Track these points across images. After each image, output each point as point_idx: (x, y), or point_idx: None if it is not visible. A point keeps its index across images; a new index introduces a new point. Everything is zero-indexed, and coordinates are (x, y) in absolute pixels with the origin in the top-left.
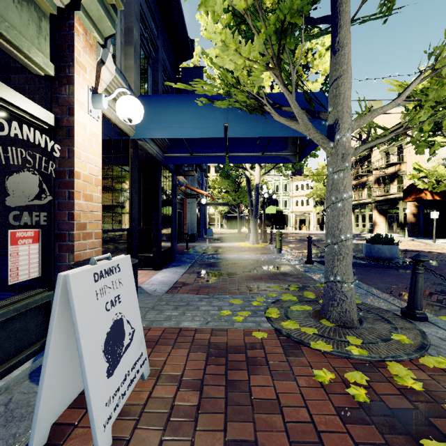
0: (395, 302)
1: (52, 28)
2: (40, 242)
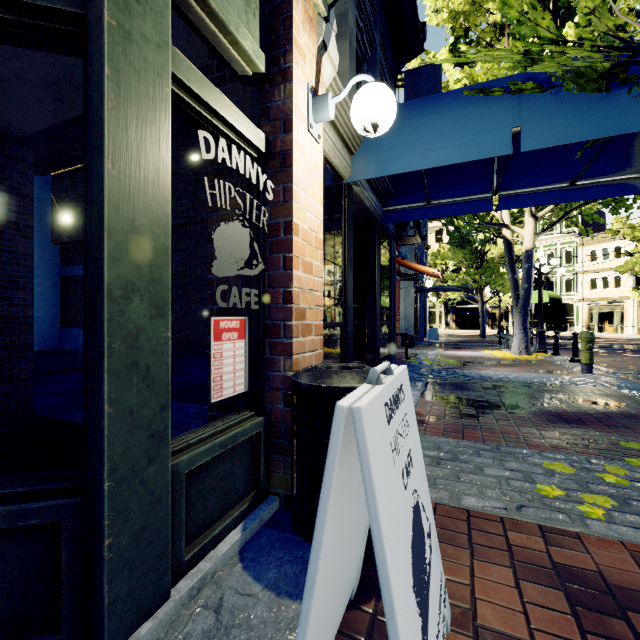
0: None
1: None
2: (246, 337)
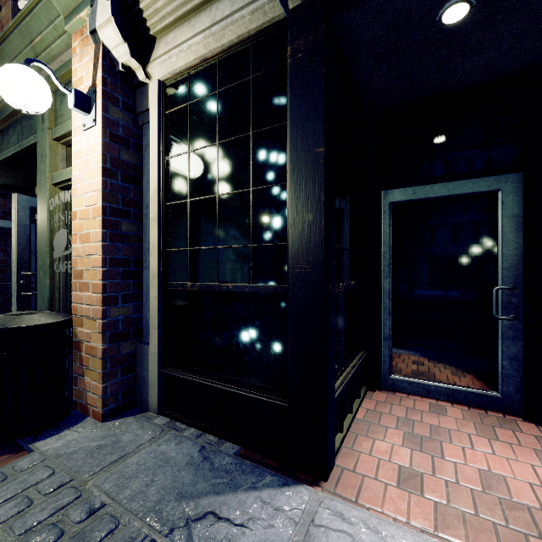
0: None
1: None
2: None
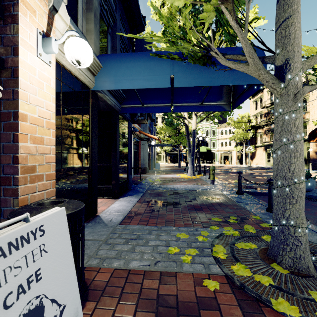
0: None
1: None
2: None
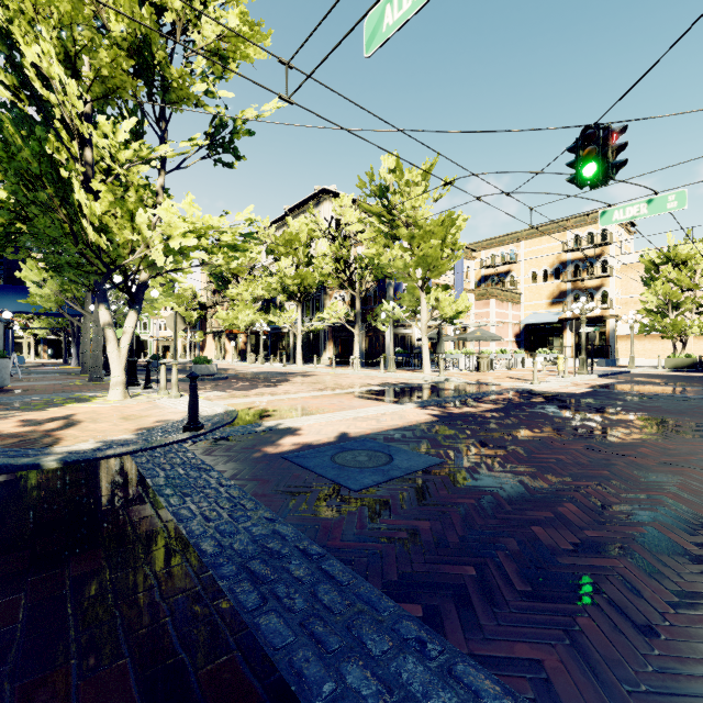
0: None
1: None
2: None
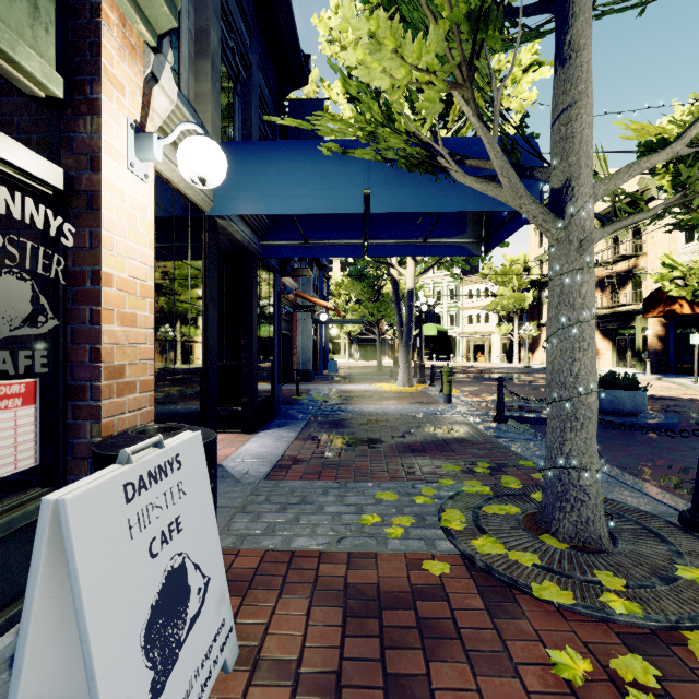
0: (663, 498)
1: (60, 12)
2: (38, 402)
